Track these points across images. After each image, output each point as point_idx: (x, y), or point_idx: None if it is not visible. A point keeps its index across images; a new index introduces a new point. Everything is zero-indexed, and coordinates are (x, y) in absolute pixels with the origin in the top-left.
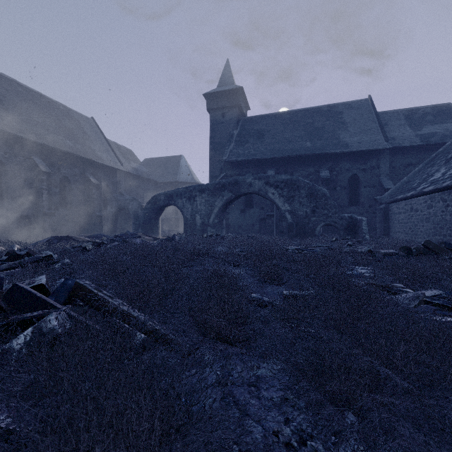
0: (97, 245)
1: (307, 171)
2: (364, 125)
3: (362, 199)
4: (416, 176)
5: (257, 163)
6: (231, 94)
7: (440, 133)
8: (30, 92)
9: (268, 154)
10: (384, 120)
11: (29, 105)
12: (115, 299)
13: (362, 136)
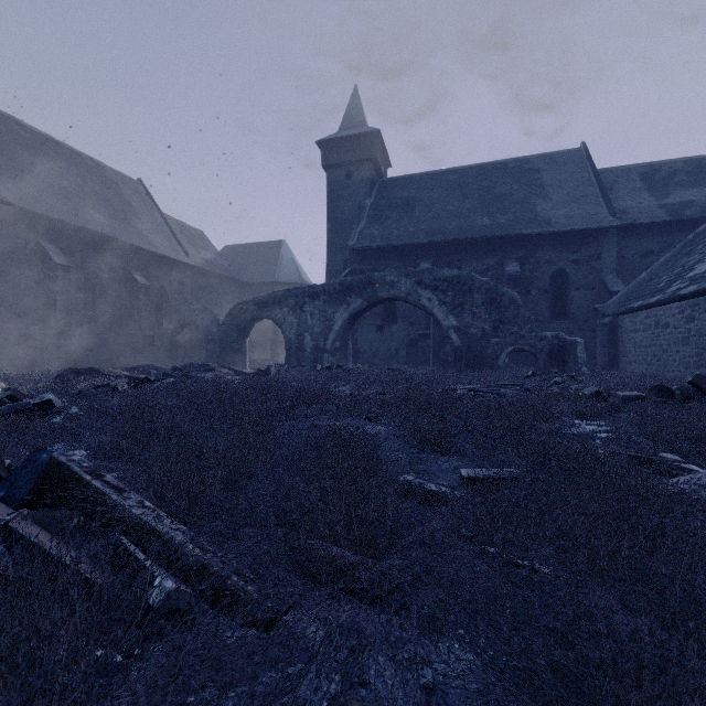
0: (138, 383)
1: (484, 265)
2: (575, 190)
3: (573, 309)
4: (662, 270)
5: (403, 251)
6: (361, 142)
7: (699, 203)
8: (38, 136)
9: (420, 236)
10: (607, 182)
11: (35, 157)
12: (127, 494)
13: (573, 208)
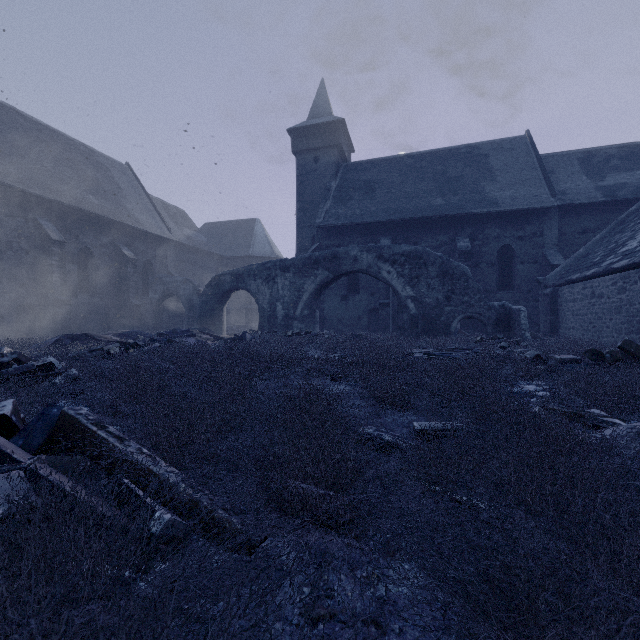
0: (128, 347)
1: (438, 241)
2: (520, 173)
3: (518, 280)
4: (598, 246)
5: (365, 228)
6: (327, 130)
7: (631, 185)
8: (36, 125)
9: (380, 215)
10: (549, 166)
11: (34, 144)
12: (127, 443)
13: (518, 189)
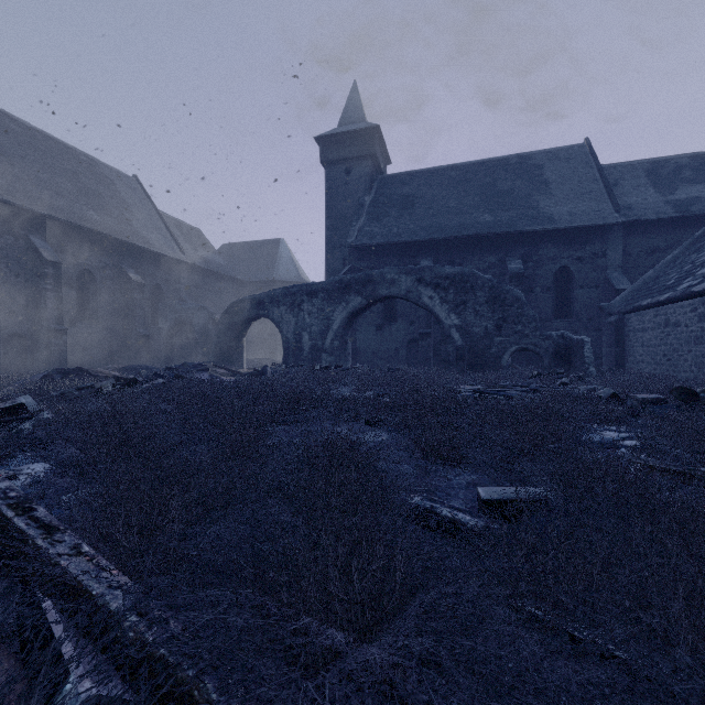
0: (125, 384)
1: (486, 262)
2: (578, 186)
3: (577, 307)
4: (670, 268)
5: (403, 249)
6: (360, 138)
7: None
8: (30, 131)
9: (421, 234)
10: (612, 178)
11: (27, 152)
12: (59, 536)
13: (577, 204)
